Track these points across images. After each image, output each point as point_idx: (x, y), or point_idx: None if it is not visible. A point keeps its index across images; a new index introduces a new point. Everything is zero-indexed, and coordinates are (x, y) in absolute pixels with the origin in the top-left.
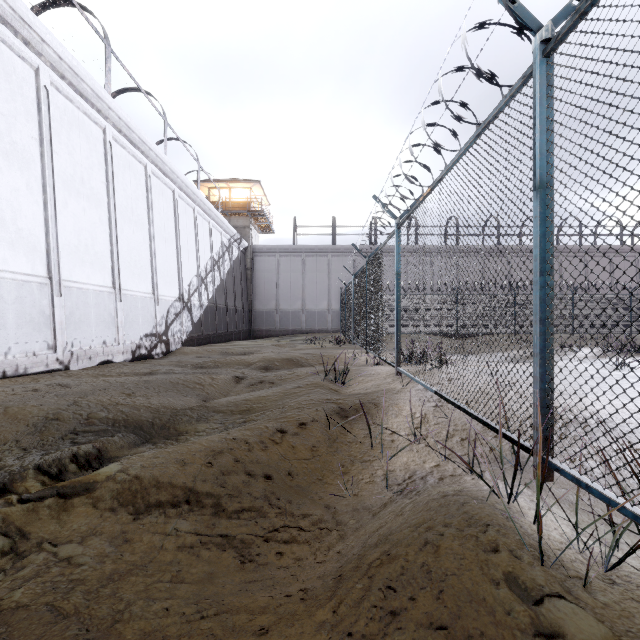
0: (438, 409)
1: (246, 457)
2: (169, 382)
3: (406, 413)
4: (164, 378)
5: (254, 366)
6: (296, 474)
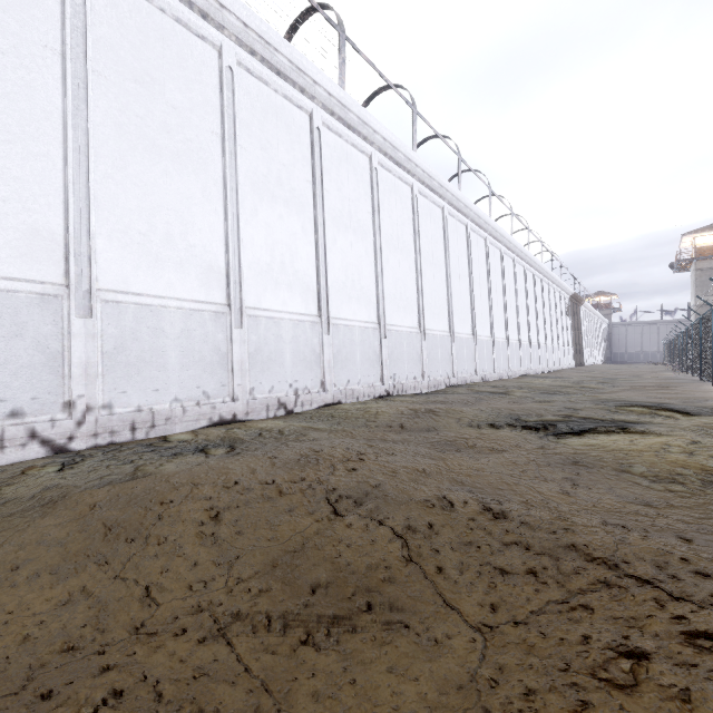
0: None
1: None
2: None
3: None
4: None
5: None
6: None
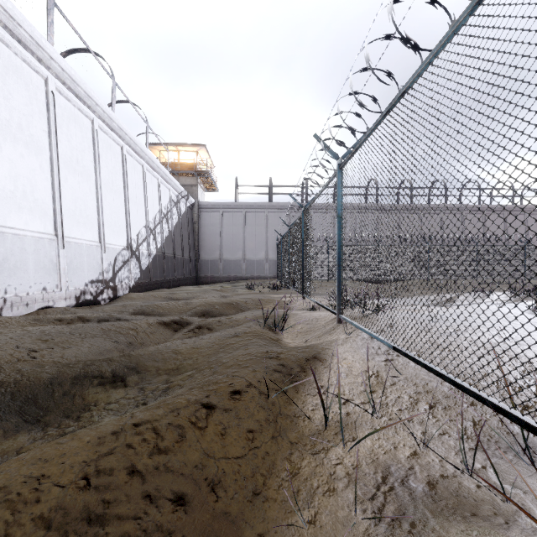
0: (389, 363)
1: (149, 461)
2: (100, 330)
3: (356, 370)
4: (96, 326)
5: (195, 311)
6: (223, 484)
